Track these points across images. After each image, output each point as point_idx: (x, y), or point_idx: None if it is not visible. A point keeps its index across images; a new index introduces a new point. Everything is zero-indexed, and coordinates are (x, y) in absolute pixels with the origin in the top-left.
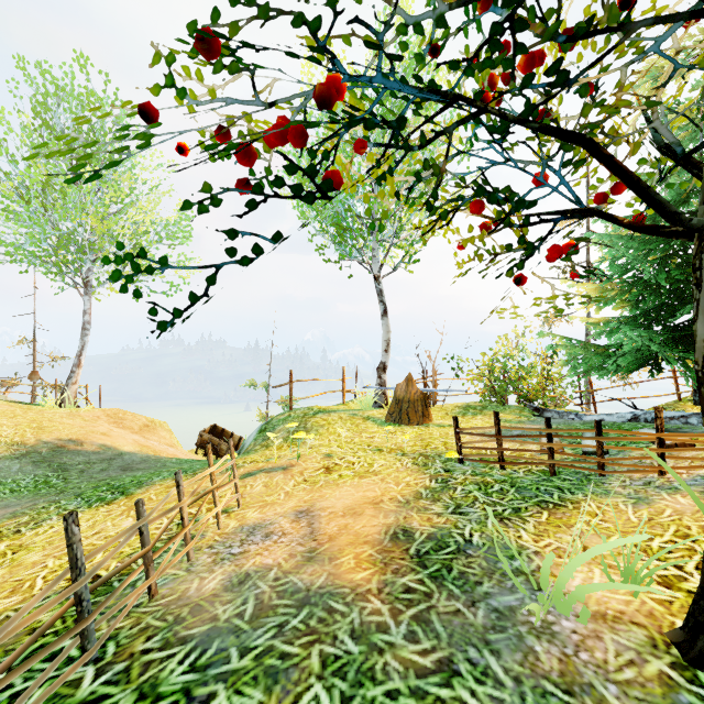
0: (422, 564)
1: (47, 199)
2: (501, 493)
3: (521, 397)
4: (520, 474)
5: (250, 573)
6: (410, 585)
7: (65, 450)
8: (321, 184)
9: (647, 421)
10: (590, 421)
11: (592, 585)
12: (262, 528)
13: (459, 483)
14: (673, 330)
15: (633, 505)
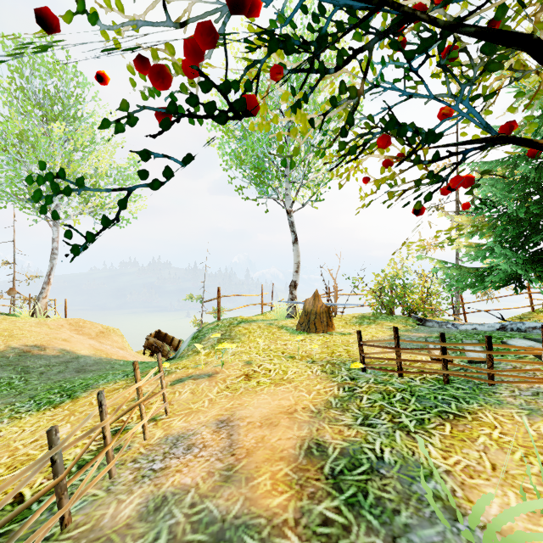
0: (338, 487)
1: (22, 148)
2: (403, 402)
3: (406, 309)
4: (417, 382)
5: (167, 496)
6: (327, 515)
7: (29, 355)
8: (236, 104)
9: (513, 330)
10: (465, 330)
11: (528, 533)
12: (185, 439)
13: (364, 392)
14: (532, 255)
15: (527, 417)
